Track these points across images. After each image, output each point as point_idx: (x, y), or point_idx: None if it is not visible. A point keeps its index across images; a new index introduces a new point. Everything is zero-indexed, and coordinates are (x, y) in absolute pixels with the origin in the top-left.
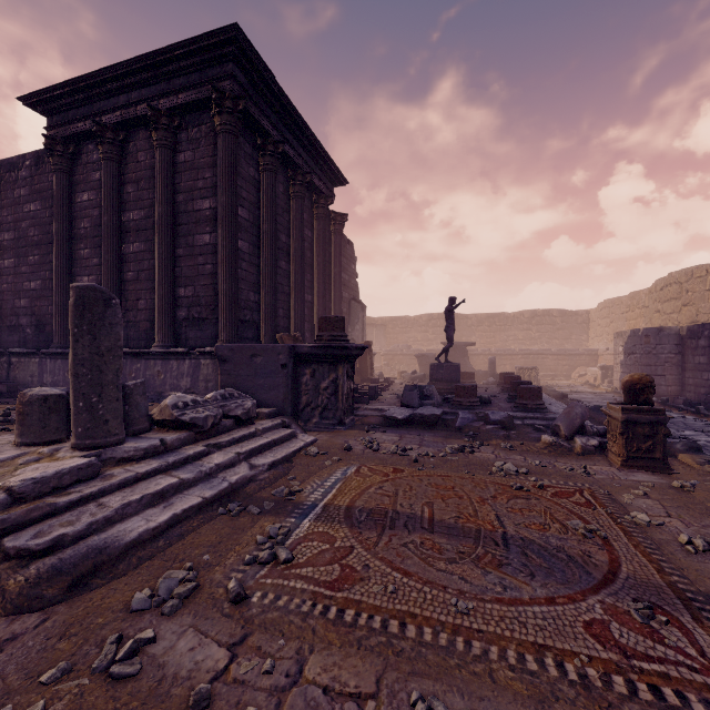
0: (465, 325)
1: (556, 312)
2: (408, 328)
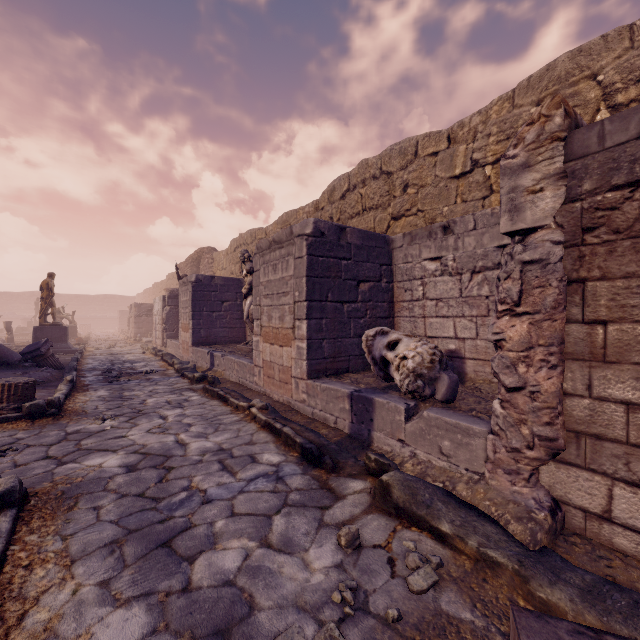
0: (60, 301)
1: (118, 296)
2: (13, 301)
